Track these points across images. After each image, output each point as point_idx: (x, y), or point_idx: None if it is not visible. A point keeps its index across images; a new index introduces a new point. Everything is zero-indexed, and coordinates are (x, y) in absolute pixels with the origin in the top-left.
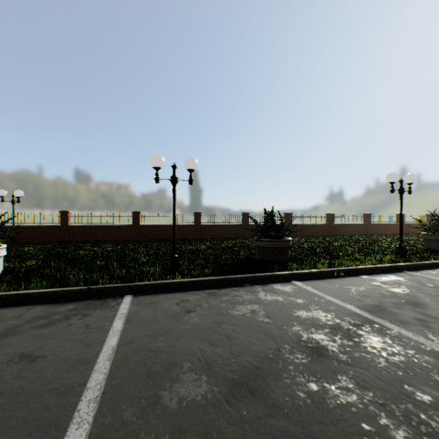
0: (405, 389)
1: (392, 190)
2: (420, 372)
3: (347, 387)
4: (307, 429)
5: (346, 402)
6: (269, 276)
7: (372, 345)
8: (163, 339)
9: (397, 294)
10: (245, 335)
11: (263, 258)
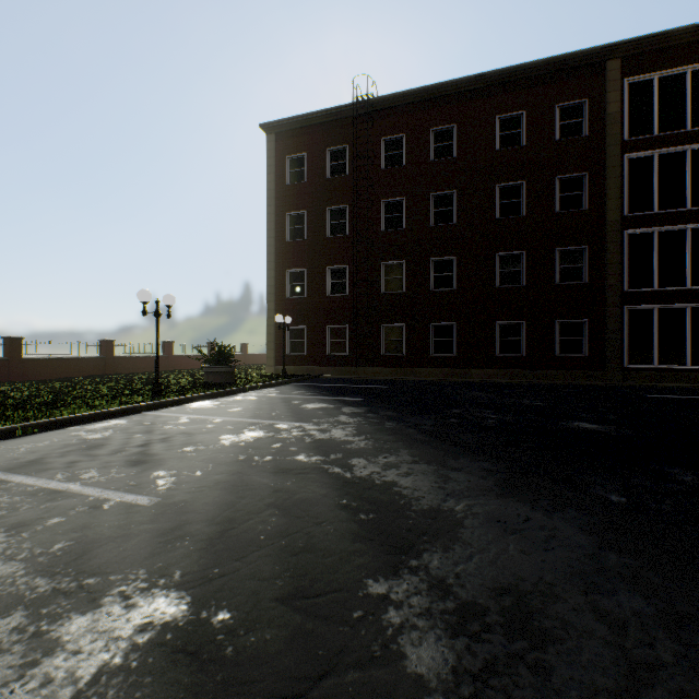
0: None
1: (145, 312)
2: None
3: None
4: None
5: None
6: None
7: None
8: None
9: (88, 441)
10: None
11: None
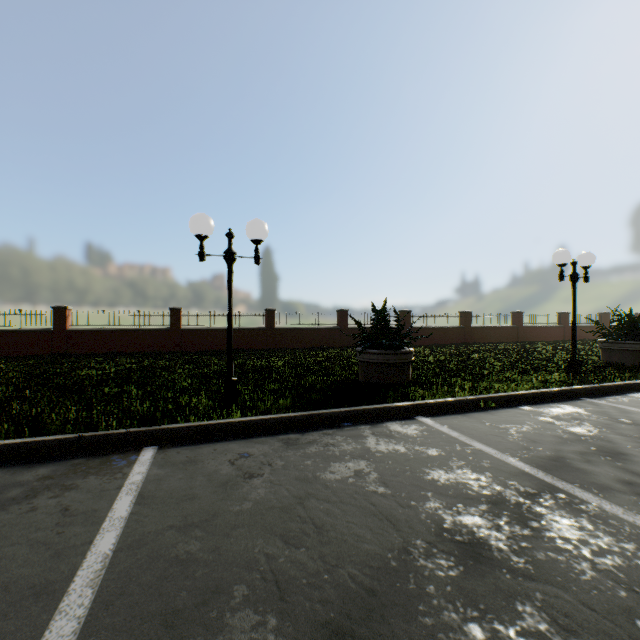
0: None
1: (562, 276)
2: None
3: (537, 630)
4: None
5: None
6: (381, 410)
7: (563, 535)
8: (201, 534)
9: (581, 437)
10: (347, 520)
11: (370, 380)
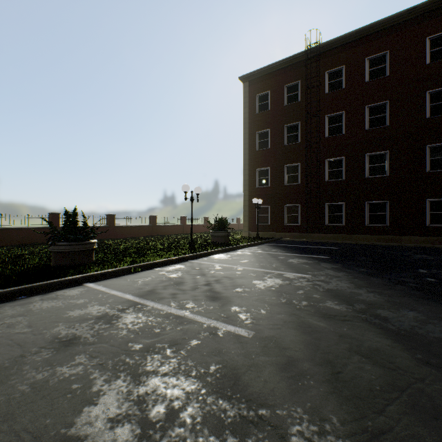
0: (128, 346)
1: (186, 198)
2: (148, 330)
3: (79, 362)
4: (10, 414)
5: (70, 374)
6: (56, 283)
7: (125, 322)
8: None
9: (172, 278)
10: None
11: (60, 265)
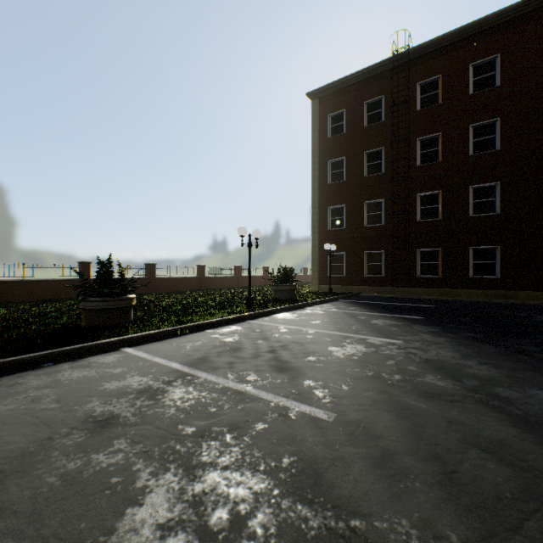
0: (178, 429)
1: (243, 243)
2: (201, 409)
3: (119, 449)
4: (37, 514)
5: (108, 464)
6: (88, 348)
7: (173, 397)
8: None
9: (227, 343)
10: (2, 435)
11: (92, 325)
